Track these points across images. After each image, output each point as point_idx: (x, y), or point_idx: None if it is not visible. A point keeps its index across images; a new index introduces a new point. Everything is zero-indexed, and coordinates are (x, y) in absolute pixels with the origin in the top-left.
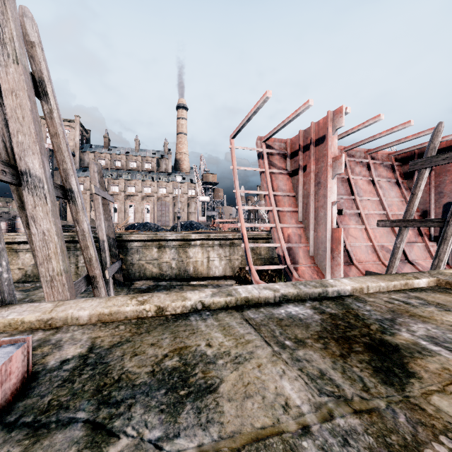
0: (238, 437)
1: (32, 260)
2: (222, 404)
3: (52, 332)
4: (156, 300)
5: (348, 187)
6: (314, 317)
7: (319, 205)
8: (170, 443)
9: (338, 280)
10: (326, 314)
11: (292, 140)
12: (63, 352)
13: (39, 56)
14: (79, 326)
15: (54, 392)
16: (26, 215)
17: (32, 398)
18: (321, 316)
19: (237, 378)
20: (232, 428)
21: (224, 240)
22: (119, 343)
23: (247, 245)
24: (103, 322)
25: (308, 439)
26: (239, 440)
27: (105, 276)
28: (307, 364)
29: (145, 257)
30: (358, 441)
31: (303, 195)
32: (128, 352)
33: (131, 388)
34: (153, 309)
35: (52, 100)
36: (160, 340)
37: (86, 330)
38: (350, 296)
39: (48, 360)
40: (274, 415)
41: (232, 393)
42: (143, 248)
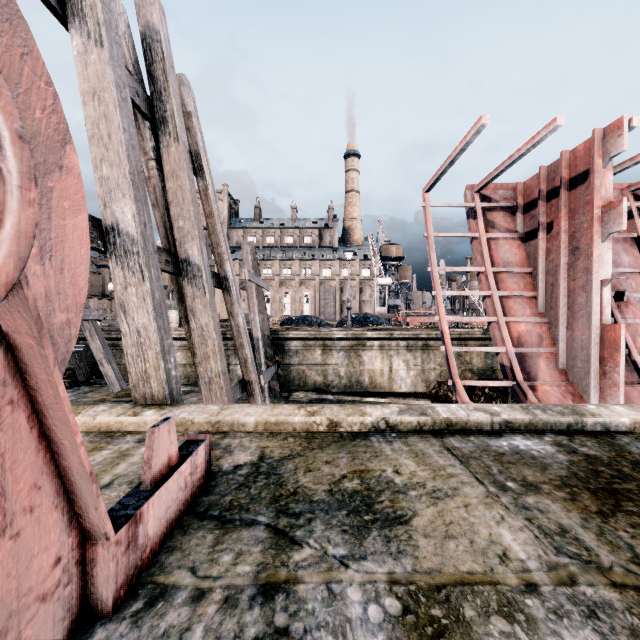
0: (437, 575)
1: (183, 359)
2: (416, 538)
3: (221, 437)
4: (328, 412)
5: (637, 253)
6: (557, 457)
7: (577, 286)
8: (356, 563)
9: (606, 407)
10: (579, 455)
11: (525, 185)
12: (235, 457)
13: (195, 127)
14: (246, 433)
15: (233, 493)
16: (185, 308)
17: (215, 495)
18: (570, 457)
19: (435, 515)
20: (430, 565)
21: (413, 340)
22: (290, 456)
23: (450, 348)
24: (270, 432)
25: (534, 598)
26: (439, 578)
27: (260, 382)
28: (540, 514)
29: (306, 361)
30: (613, 618)
31: (546, 271)
32: (301, 467)
33: (308, 503)
34: (325, 423)
35: (207, 175)
36: (336, 459)
37: (253, 439)
38: (628, 434)
39: (222, 463)
40: (486, 563)
41: (429, 529)
42: (304, 349)
